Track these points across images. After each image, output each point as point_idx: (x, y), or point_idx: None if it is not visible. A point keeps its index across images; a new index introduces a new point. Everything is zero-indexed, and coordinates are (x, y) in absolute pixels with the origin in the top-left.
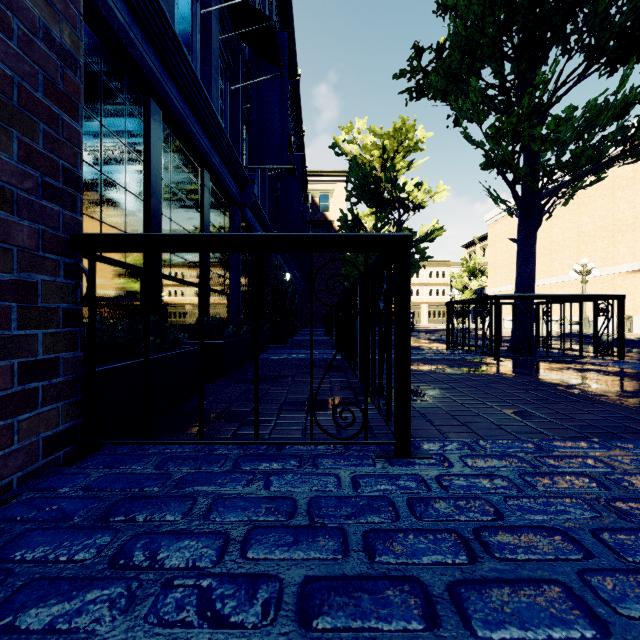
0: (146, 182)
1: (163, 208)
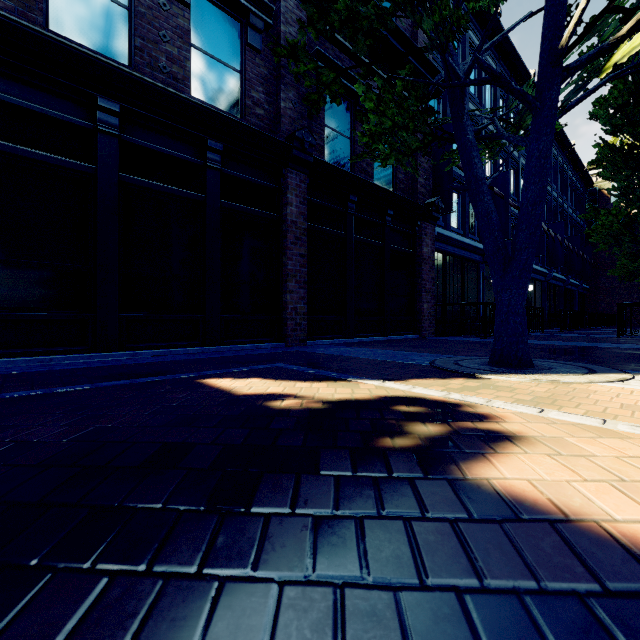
0: (442, 278)
1: (447, 282)
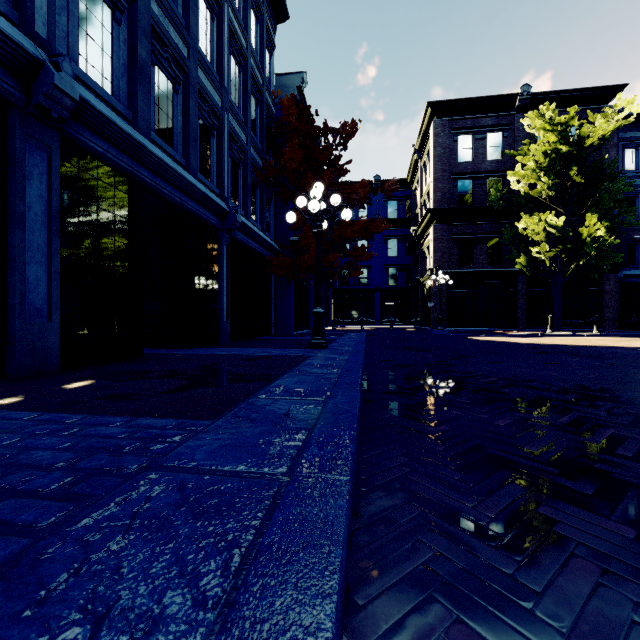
0: None
1: None
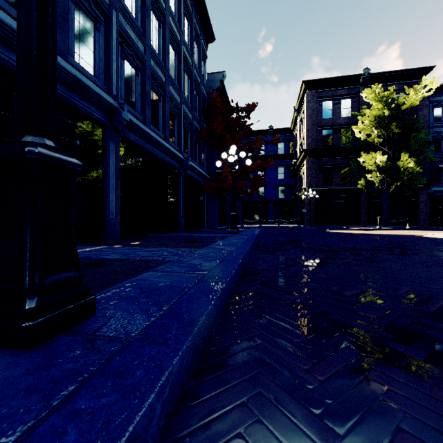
0: None
1: None
